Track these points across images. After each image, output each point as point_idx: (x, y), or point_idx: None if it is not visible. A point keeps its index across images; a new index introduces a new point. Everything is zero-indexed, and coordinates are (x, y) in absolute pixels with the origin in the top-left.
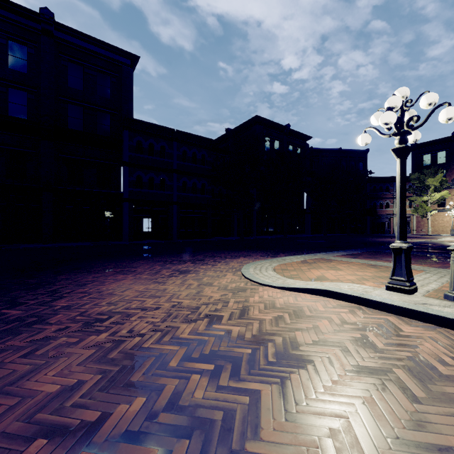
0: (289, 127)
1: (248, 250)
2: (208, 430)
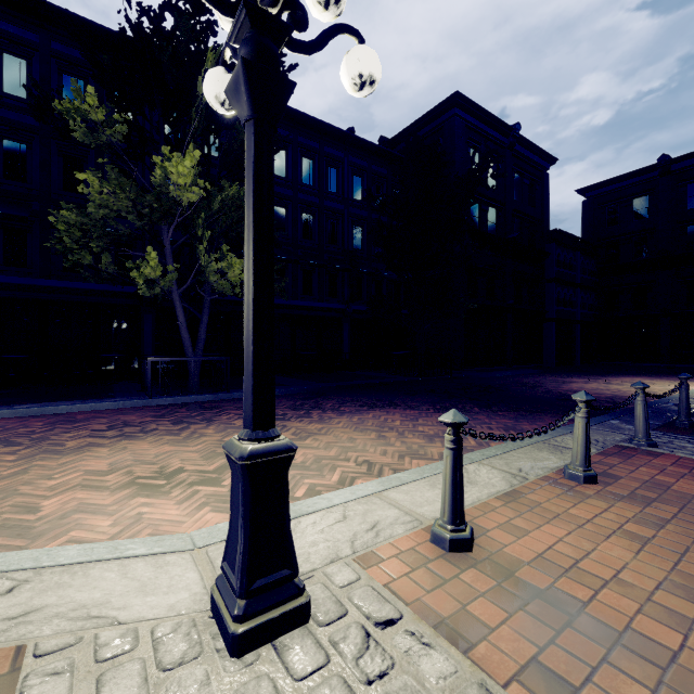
0: None
1: None
2: (587, 383)
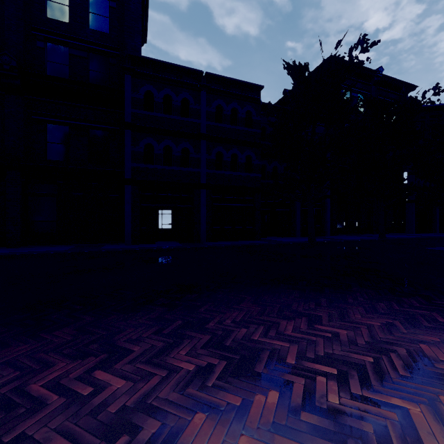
0: (382, 71)
1: (364, 294)
2: None
